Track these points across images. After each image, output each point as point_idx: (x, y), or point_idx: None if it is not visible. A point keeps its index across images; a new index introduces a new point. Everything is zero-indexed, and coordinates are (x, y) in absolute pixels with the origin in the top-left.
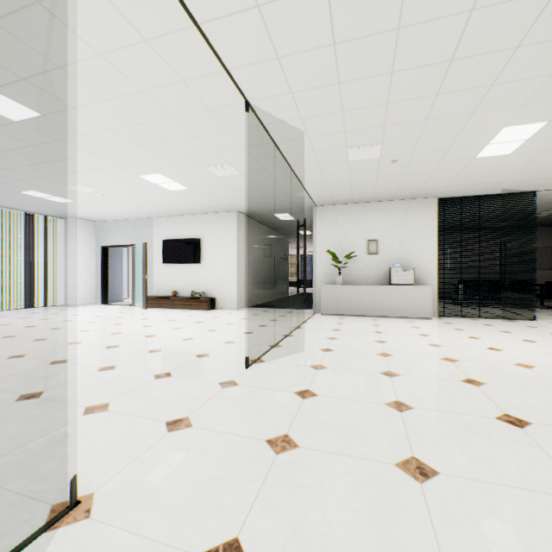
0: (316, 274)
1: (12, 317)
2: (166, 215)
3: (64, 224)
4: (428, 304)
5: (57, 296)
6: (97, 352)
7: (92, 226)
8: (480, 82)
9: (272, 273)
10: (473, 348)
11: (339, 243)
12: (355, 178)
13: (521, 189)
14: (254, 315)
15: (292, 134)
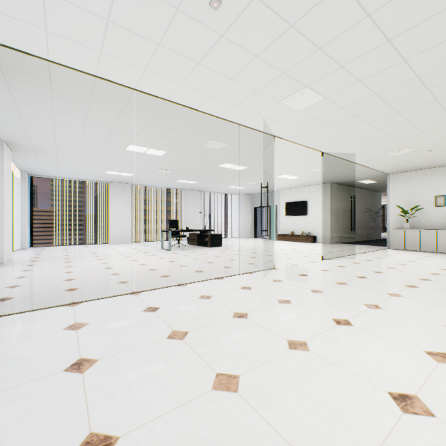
0: (388, 222)
1: (223, 241)
2: (287, 188)
3: (238, 197)
4: None
5: (235, 233)
6: (264, 252)
7: (249, 197)
8: (445, 125)
9: (361, 221)
10: None
11: (408, 199)
12: (407, 160)
13: None
14: (339, 246)
15: (349, 154)
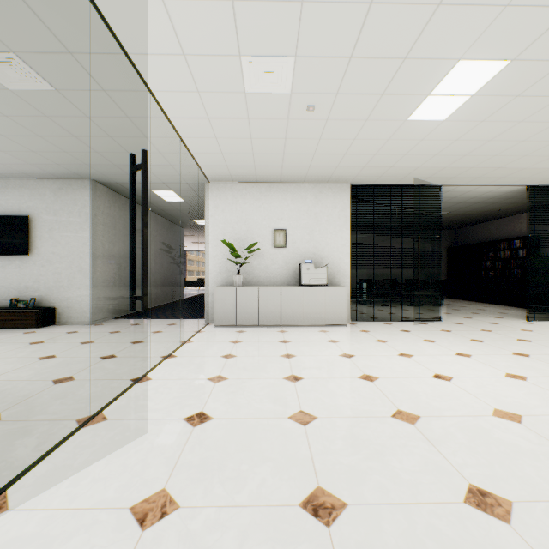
0: (208, 272)
1: None
2: None
3: None
4: (342, 309)
5: None
6: None
7: None
8: None
9: (158, 271)
10: (417, 377)
11: (239, 232)
12: (257, 136)
13: (430, 181)
14: (111, 333)
15: None
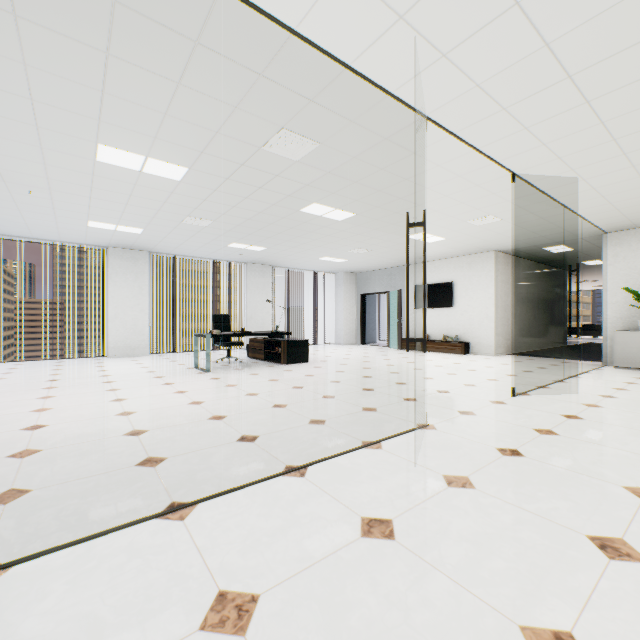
0: (605, 318)
1: (311, 350)
2: (417, 262)
3: (334, 278)
4: None
5: (329, 336)
6: (386, 374)
7: (354, 277)
8: None
9: (539, 317)
10: None
11: None
12: None
13: None
14: (515, 362)
15: (562, 181)
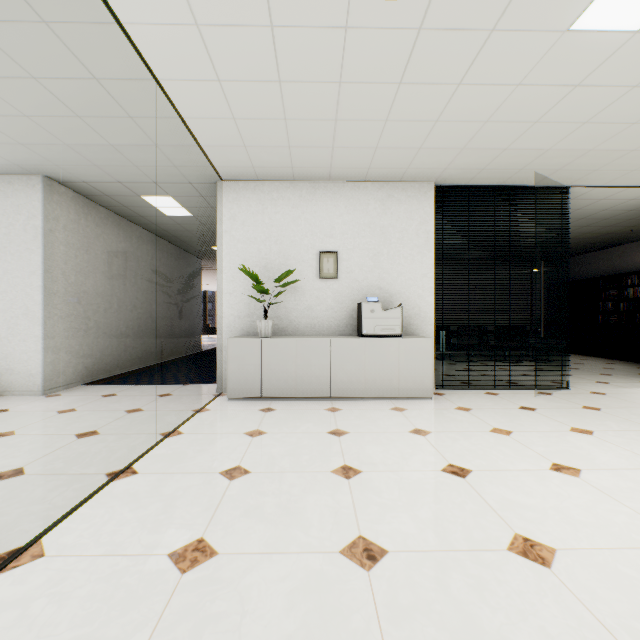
0: (221, 316)
1: None
2: None
3: None
4: (425, 372)
5: None
6: None
7: None
8: None
9: (161, 315)
10: None
11: (267, 256)
12: (291, 75)
13: (556, 178)
14: (58, 413)
15: None
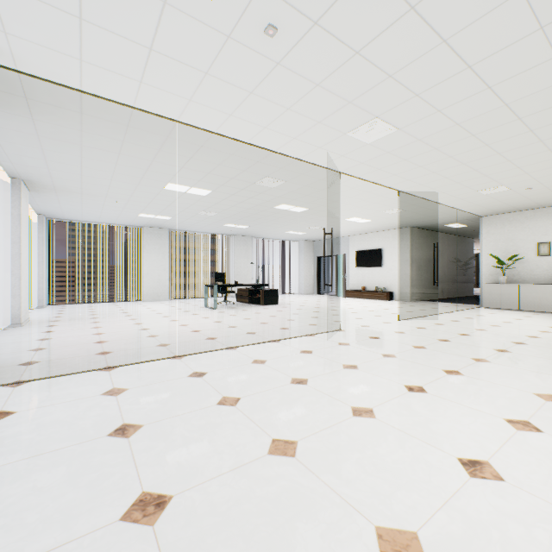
0: (481, 274)
1: (280, 297)
2: (357, 234)
3: (297, 245)
4: None
5: (294, 288)
6: (329, 311)
7: (312, 244)
8: (545, 159)
9: (448, 274)
10: None
11: (505, 247)
12: (503, 200)
13: None
14: (421, 305)
15: (431, 193)
